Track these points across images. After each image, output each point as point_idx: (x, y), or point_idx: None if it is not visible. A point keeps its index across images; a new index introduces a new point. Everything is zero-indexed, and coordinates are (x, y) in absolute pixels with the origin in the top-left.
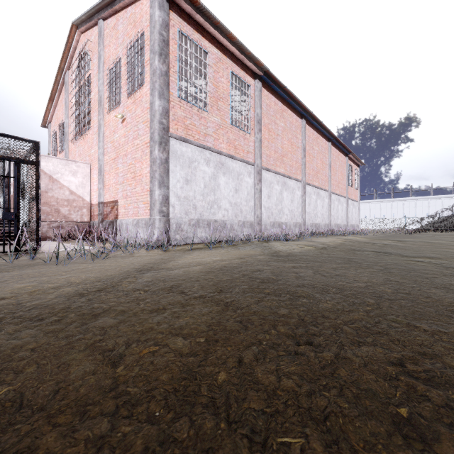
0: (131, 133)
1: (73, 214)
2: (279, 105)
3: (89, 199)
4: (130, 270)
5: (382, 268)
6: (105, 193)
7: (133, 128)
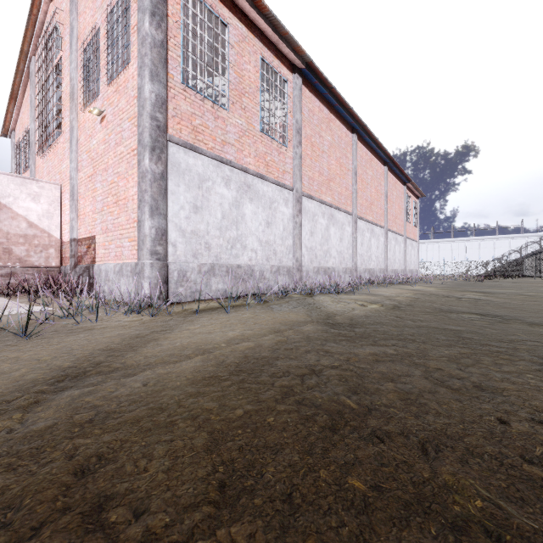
0: (113, 136)
1: (33, 256)
2: (324, 112)
3: (59, 235)
4: (41, 377)
5: (537, 359)
6: (79, 226)
7: (116, 129)
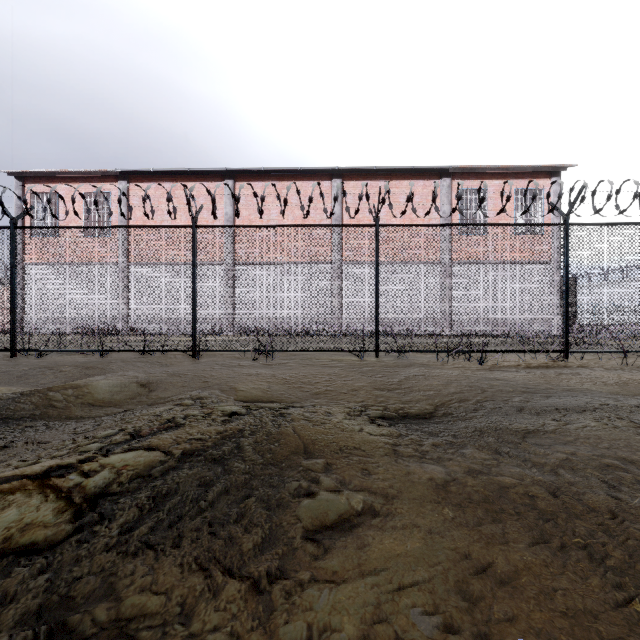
0: None
1: None
2: (166, 187)
3: None
4: None
5: None
6: None
7: None
